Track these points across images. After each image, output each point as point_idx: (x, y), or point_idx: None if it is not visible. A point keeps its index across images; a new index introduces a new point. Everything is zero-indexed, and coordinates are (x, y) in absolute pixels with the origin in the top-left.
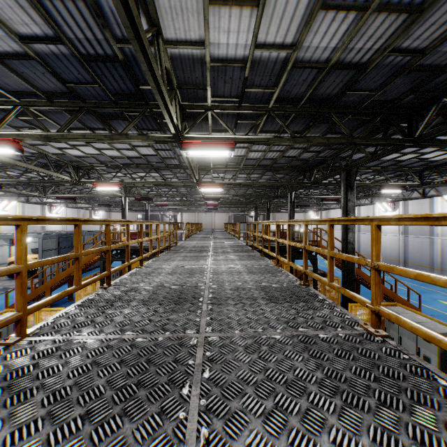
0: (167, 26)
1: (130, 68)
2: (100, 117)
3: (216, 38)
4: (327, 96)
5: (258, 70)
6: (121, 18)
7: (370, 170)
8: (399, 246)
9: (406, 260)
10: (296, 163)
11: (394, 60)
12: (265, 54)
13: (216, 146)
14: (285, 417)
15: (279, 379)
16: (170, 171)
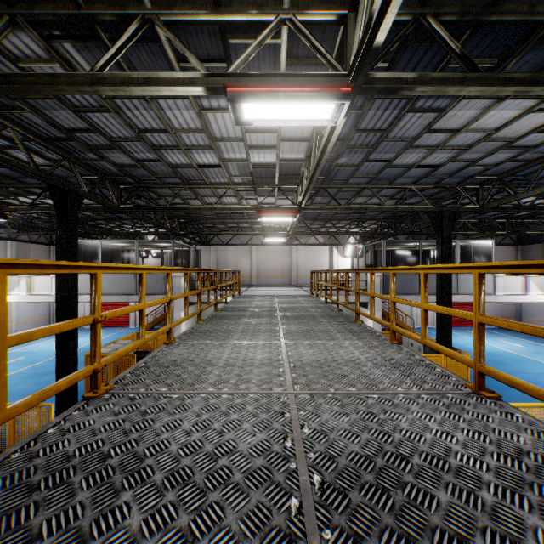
0: None
1: None
2: None
3: None
4: None
5: None
6: None
7: None
8: None
9: None
10: None
11: None
12: None
13: None
14: (215, 450)
15: (192, 489)
16: None
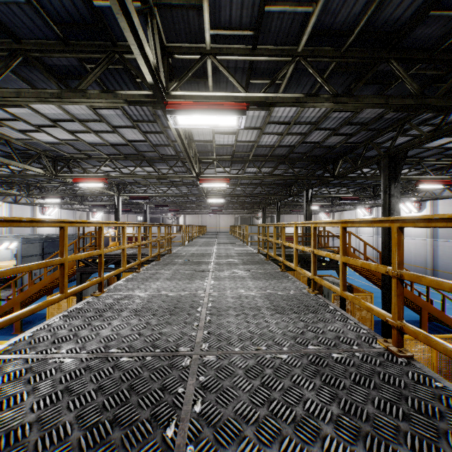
0: None
1: None
2: (54, 74)
3: None
4: (393, 26)
5: None
6: None
7: (406, 161)
8: (426, 252)
9: (434, 267)
10: (317, 152)
11: None
12: None
13: (218, 107)
14: None
15: None
16: (166, 164)
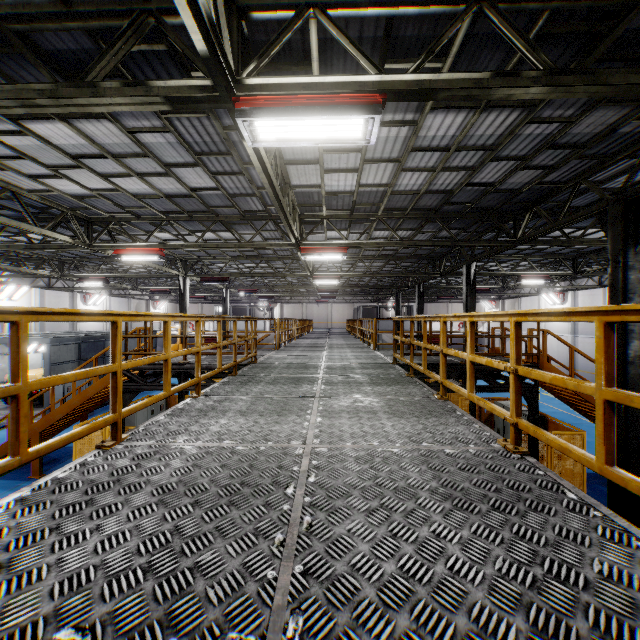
0: None
1: None
2: (58, 69)
3: None
4: None
5: None
6: None
7: None
8: None
9: None
10: (490, 201)
11: None
12: None
13: (328, 101)
14: None
15: None
16: (251, 226)
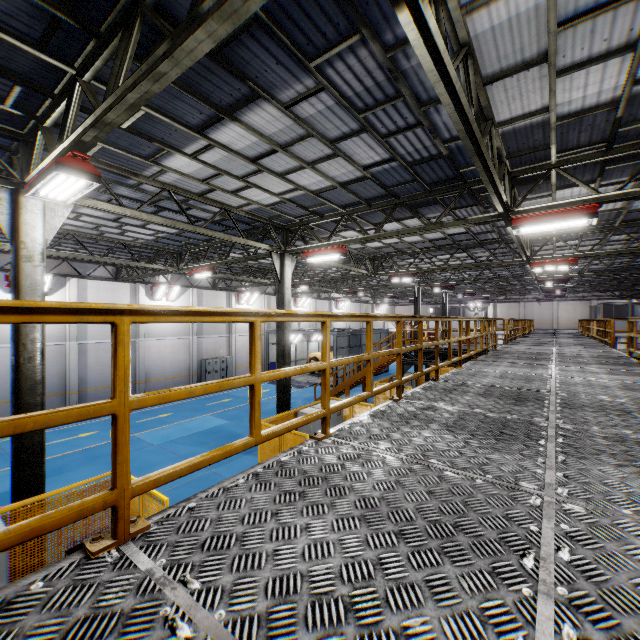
0: (501, 111)
1: (453, 158)
2: (410, 208)
3: (565, 98)
4: None
5: (639, 102)
6: (467, 147)
7: None
8: None
9: None
10: None
11: None
12: None
13: (564, 215)
14: (638, 470)
15: (639, 457)
16: (483, 248)
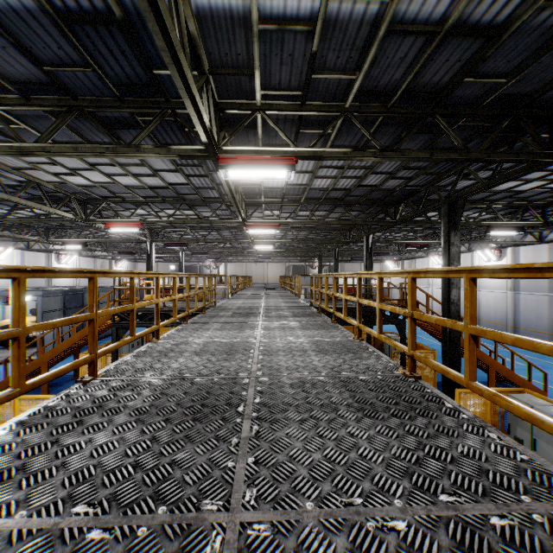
0: None
1: (136, 37)
2: (103, 124)
3: None
4: (433, 88)
5: (332, 39)
6: None
7: (475, 204)
8: (507, 306)
9: (515, 324)
10: (376, 195)
11: (549, 19)
12: (345, 9)
13: (268, 162)
14: None
15: None
16: (208, 207)
